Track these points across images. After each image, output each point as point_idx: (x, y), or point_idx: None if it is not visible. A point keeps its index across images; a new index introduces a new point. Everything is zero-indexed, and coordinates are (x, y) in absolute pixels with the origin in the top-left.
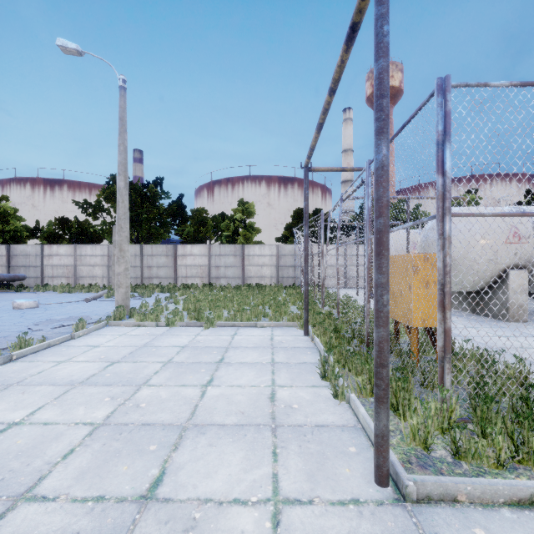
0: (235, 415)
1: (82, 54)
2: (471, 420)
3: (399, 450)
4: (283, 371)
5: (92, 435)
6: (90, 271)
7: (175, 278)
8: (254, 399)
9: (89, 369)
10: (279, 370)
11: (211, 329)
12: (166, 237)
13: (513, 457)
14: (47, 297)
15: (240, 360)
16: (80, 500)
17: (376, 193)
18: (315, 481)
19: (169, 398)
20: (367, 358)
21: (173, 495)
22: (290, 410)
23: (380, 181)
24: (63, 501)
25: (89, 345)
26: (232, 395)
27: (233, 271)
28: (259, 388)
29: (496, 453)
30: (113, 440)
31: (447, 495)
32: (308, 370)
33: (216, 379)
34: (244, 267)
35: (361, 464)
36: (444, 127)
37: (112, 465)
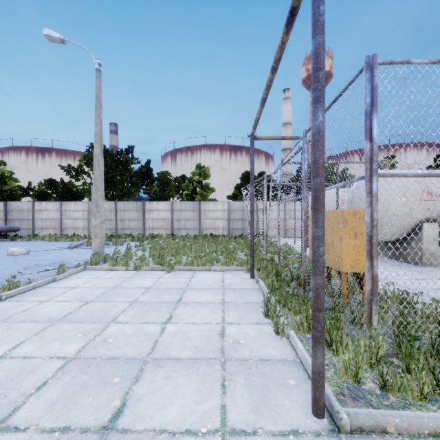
0: (190, 350)
1: (64, 42)
2: (395, 355)
3: (333, 383)
4: (232, 310)
5: (63, 369)
6: (73, 223)
7: (144, 229)
8: (206, 335)
9: (66, 307)
10: (228, 309)
11: (172, 272)
12: (136, 195)
13: (434, 390)
14: (37, 245)
15: (196, 300)
16: (48, 430)
17: (313, 155)
18: (259, 412)
19: (133, 334)
20: (304, 299)
21: (131, 425)
22: (238, 345)
23: (317, 145)
24: (33, 432)
25: (68, 286)
26: (187, 332)
27: (191, 223)
28: (211, 325)
29: (420, 387)
30: (82, 373)
31: (377, 426)
32: (253, 308)
33: (174, 317)
34: (201, 220)
35: (300, 396)
36: (371, 99)
37: (79, 396)
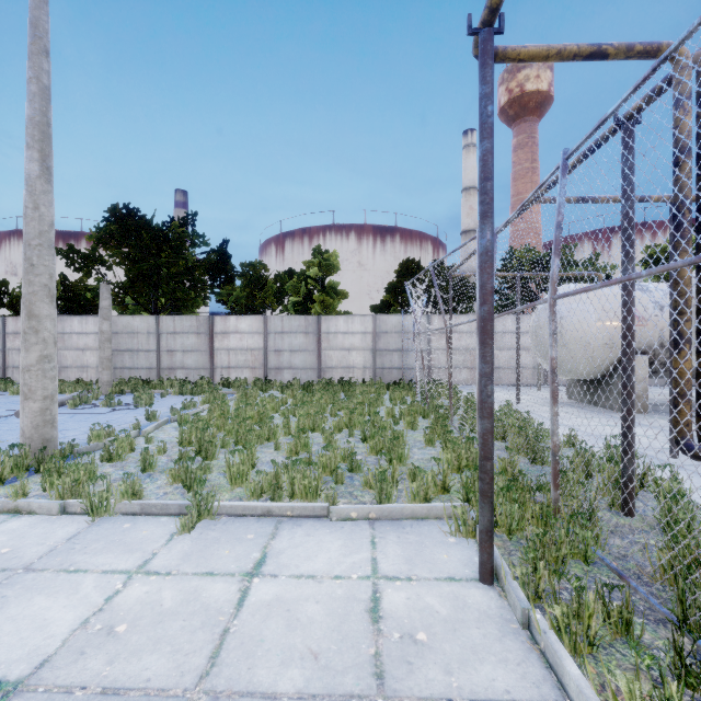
0: None
1: None
2: None
3: None
4: None
5: None
6: (78, 358)
7: (211, 369)
8: None
9: None
10: None
11: (201, 528)
12: (200, 304)
13: None
14: None
15: None
16: None
17: None
18: None
19: None
20: None
21: None
22: None
23: None
24: None
25: None
26: None
27: (303, 358)
28: None
29: None
30: None
31: None
32: None
33: None
34: (321, 351)
35: None
36: None
37: None
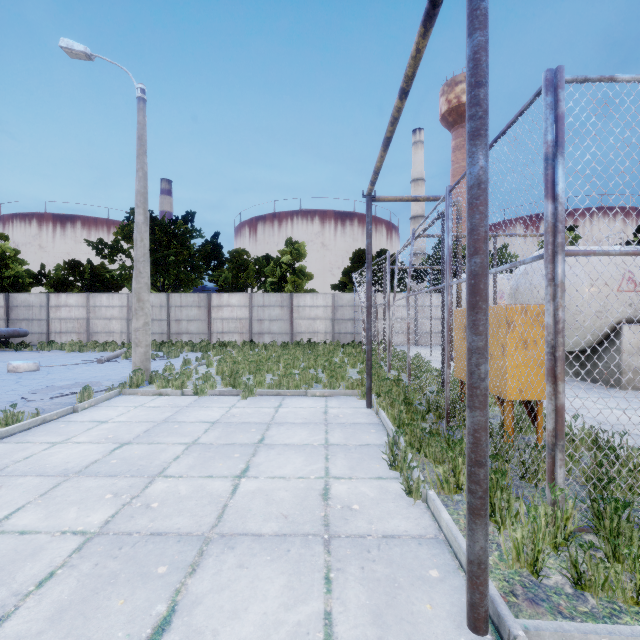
0: (276, 521)
1: (91, 58)
2: (591, 529)
3: (498, 575)
4: (339, 457)
5: (81, 551)
6: (106, 325)
7: (209, 334)
8: (301, 496)
9: (91, 453)
10: (334, 455)
11: (250, 398)
12: (198, 284)
13: None
14: (53, 357)
15: (285, 441)
16: None
17: (470, 221)
18: (384, 624)
19: (190, 495)
20: (448, 440)
21: None
22: (349, 513)
23: (476, 204)
24: None
25: (95, 419)
26: (272, 491)
27: (279, 325)
28: (309, 480)
29: (636, 583)
30: (110, 559)
31: None
32: (372, 454)
33: (253, 467)
34: (293, 320)
35: (447, 597)
36: (555, 136)
37: (103, 597)
